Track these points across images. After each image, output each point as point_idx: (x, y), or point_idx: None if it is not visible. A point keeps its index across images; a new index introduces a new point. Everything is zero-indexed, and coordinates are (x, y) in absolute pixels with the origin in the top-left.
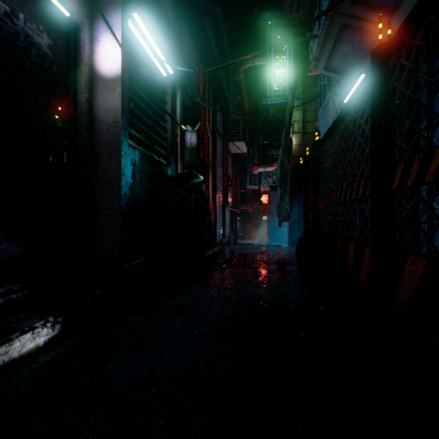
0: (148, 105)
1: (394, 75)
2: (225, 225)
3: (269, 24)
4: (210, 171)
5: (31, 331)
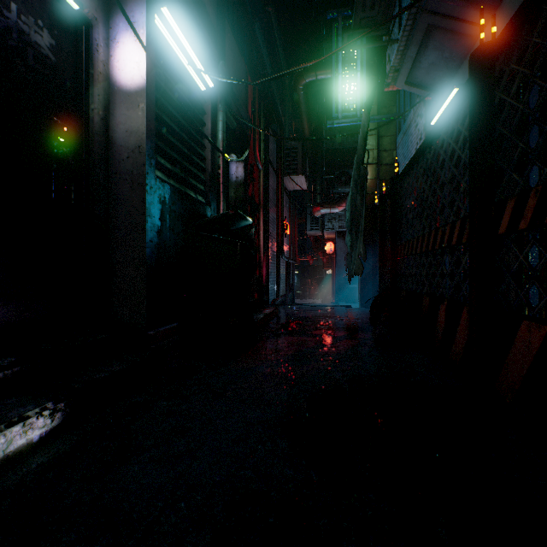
0: (181, 126)
1: (501, 85)
2: (280, 280)
3: (336, 26)
4: (261, 212)
5: (21, 423)
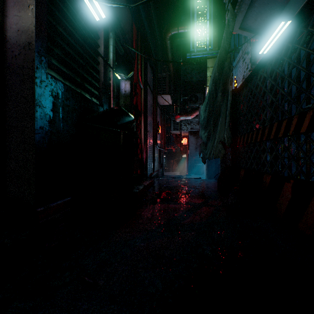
0: (77, 41)
1: None
2: (154, 161)
3: None
4: (142, 116)
5: None
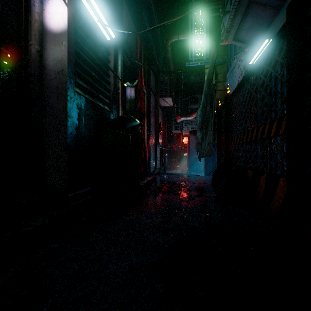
0: (93, 61)
1: None
2: (156, 159)
3: (191, 5)
4: (145, 118)
5: None
